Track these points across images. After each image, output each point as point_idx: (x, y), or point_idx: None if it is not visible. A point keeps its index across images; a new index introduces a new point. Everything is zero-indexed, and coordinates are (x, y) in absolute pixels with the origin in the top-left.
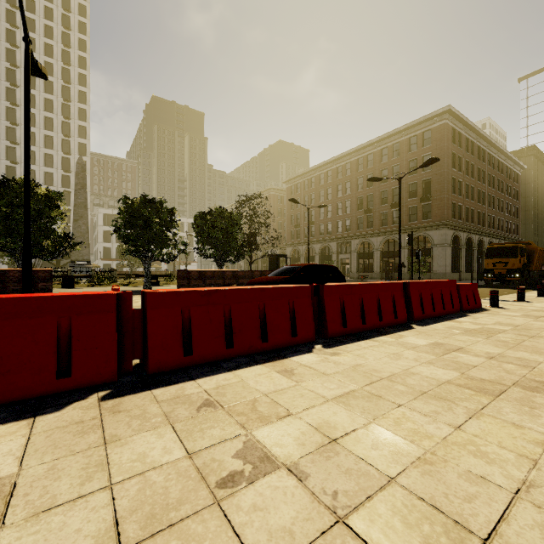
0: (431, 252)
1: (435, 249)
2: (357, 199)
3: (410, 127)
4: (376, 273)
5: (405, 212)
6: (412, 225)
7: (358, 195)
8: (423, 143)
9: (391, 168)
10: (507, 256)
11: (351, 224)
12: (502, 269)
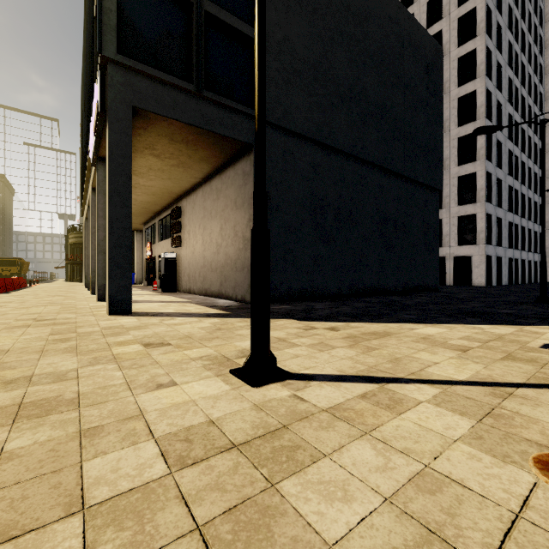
0: None
1: None
2: None
3: None
4: None
5: None
6: None
7: None
8: None
9: None
10: (11, 265)
11: None
12: (8, 273)
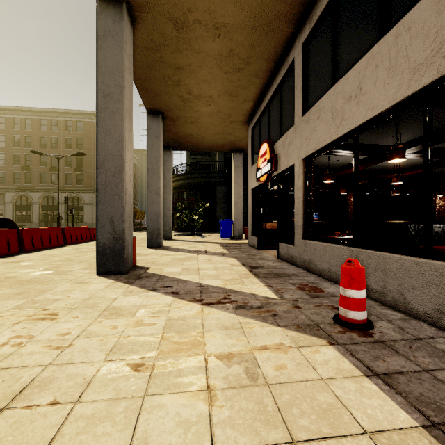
0: (83, 209)
1: (86, 206)
2: (13, 155)
3: (67, 112)
4: (35, 223)
5: (63, 176)
6: (69, 187)
7: (14, 152)
8: (77, 129)
9: (50, 138)
10: None
11: (6, 177)
12: None
